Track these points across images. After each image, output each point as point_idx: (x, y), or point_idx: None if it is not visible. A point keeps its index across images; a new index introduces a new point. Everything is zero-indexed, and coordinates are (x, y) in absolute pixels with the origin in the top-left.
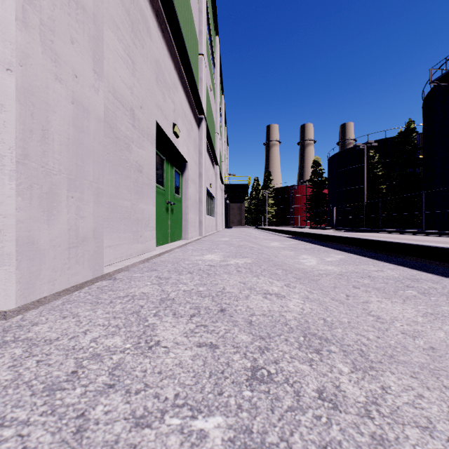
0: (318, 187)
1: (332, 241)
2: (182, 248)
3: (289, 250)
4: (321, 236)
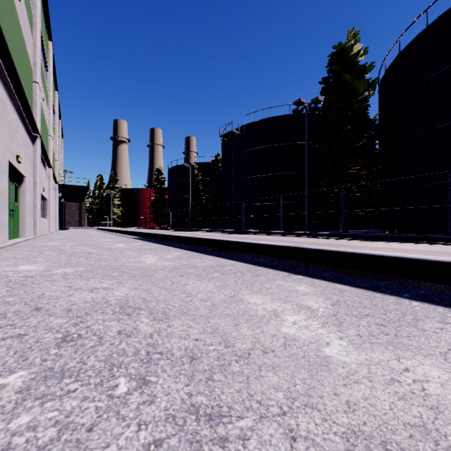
0: (160, 193)
1: (145, 236)
2: (27, 242)
3: (113, 243)
4: (141, 233)
